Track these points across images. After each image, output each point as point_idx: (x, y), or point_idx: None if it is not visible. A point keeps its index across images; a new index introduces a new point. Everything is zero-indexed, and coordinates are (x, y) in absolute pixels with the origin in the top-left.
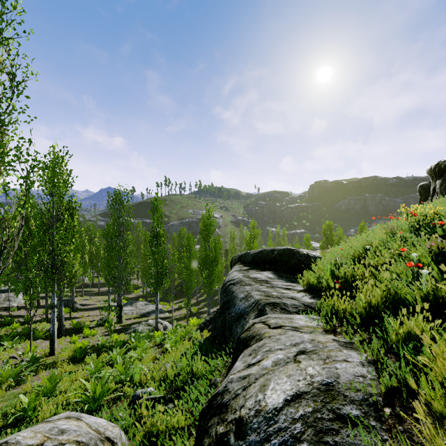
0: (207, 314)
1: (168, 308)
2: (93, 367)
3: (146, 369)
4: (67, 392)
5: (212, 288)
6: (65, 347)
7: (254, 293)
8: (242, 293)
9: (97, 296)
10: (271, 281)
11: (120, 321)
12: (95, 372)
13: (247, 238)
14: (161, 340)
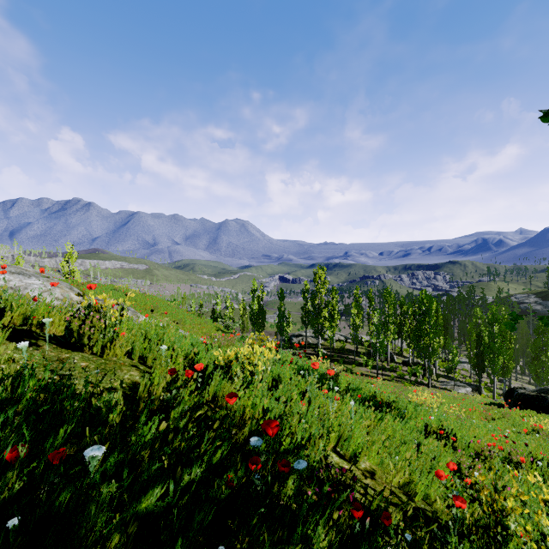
0: None
1: None
2: None
3: None
4: None
5: None
6: None
7: None
8: None
9: (528, 385)
10: None
11: None
12: None
13: None
14: None
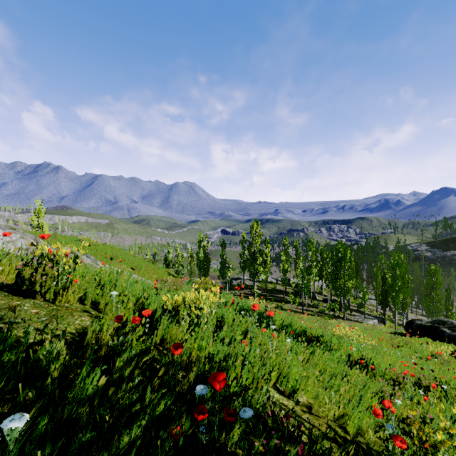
0: None
1: None
2: None
3: None
4: None
5: None
6: None
7: None
8: None
9: (421, 316)
10: None
11: None
12: None
13: None
14: None
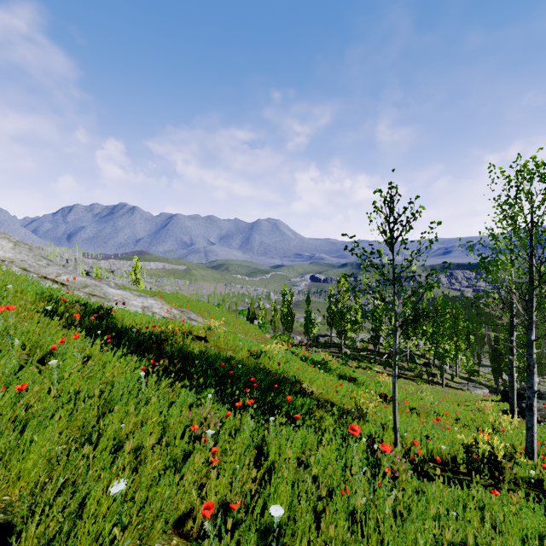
0: None
1: None
2: None
3: None
4: None
5: None
6: None
7: None
8: None
9: None
10: None
11: None
12: None
13: None
14: None
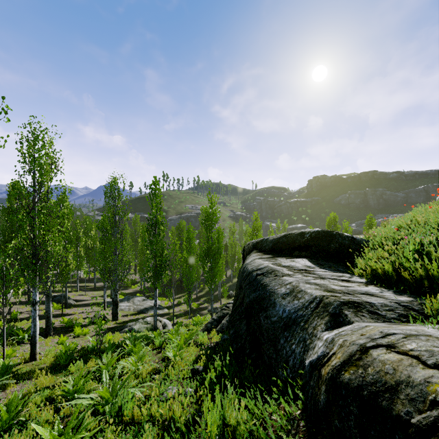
0: (208, 310)
1: (167, 304)
2: (72, 384)
3: (142, 396)
4: (21, 438)
5: (215, 282)
6: (49, 350)
7: (303, 286)
8: (282, 287)
9: (93, 291)
10: (312, 270)
11: (115, 318)
12: (74, 391)
13: (250, 231)
14: (160, 342)
